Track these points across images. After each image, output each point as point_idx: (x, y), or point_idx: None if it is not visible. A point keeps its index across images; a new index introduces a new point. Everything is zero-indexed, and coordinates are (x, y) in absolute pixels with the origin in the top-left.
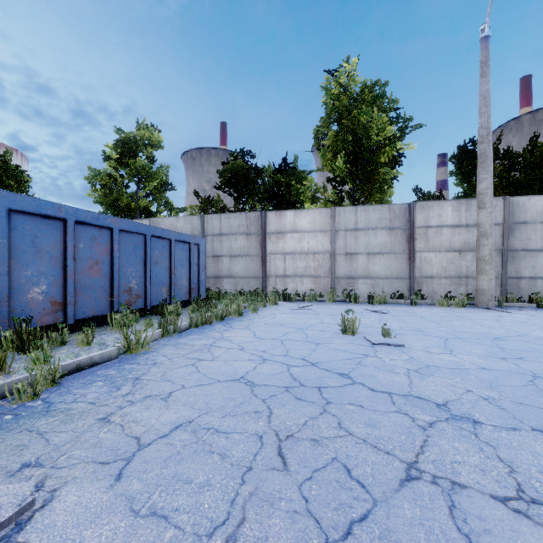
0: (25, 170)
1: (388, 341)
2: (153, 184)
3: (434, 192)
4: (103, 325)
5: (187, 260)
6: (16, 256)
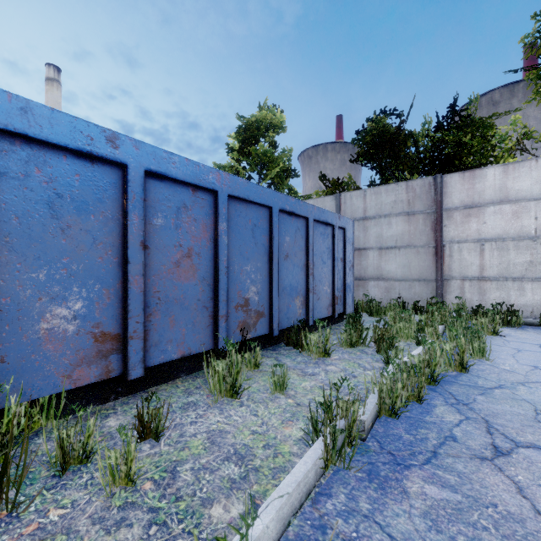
0: None
1: None
2: (275, 170)
3: None
4: (201, 368)
5: (330, 252)
6: (8, 237)
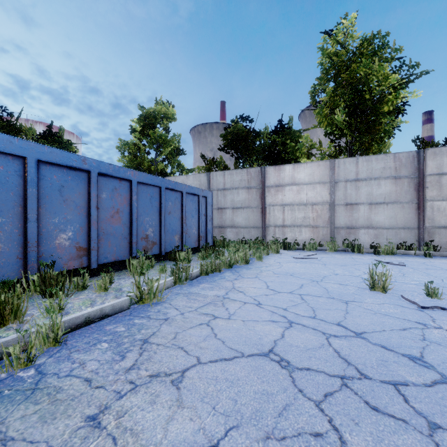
0: (73, 143)
1: (440, 304)
2: (168, 150)
3: (438, 141)
4: (123, 269)
5: (197, 210)
6: (45, 204)
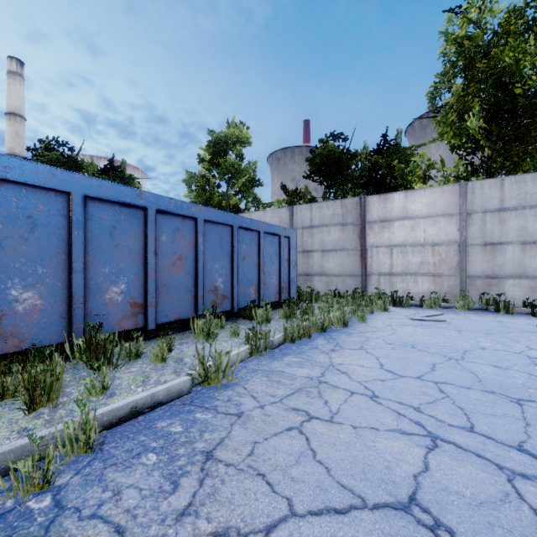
0: (136, 177)
1: None
2: (242, 181)
3: None
4: (187, 329)
5: (277, 255)
6: (93, 250)
